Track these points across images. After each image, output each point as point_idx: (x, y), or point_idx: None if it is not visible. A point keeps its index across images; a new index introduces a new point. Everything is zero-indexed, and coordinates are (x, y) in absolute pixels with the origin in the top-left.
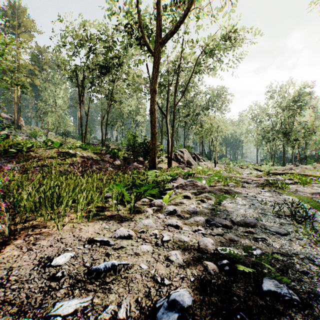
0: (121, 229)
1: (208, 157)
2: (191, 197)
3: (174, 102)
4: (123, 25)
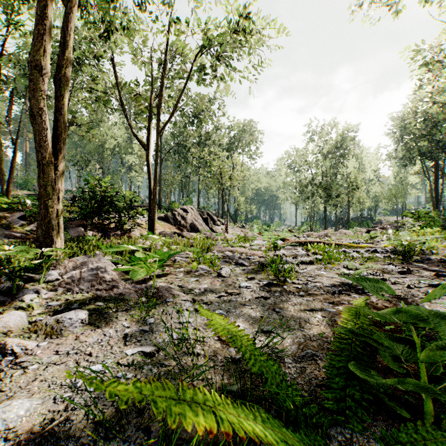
0: None
1: (233, 218)
2: (5, 329)
3: (159, 127)
4: None
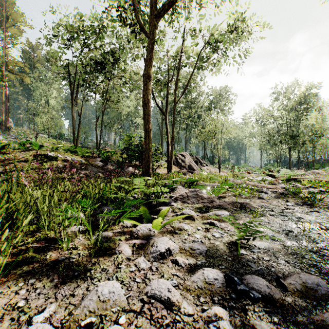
0: (33, 328)
1: (210, 161)
2: (196, 217)
3: (174, 99)
4: (115, 8)
